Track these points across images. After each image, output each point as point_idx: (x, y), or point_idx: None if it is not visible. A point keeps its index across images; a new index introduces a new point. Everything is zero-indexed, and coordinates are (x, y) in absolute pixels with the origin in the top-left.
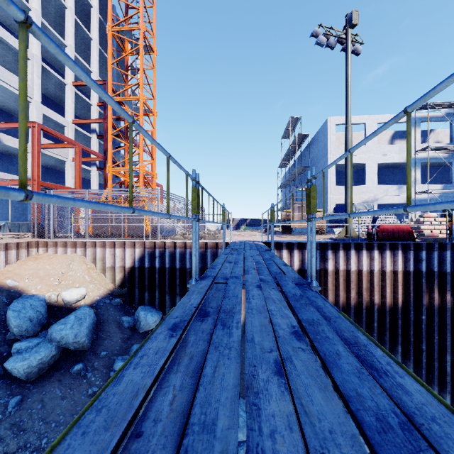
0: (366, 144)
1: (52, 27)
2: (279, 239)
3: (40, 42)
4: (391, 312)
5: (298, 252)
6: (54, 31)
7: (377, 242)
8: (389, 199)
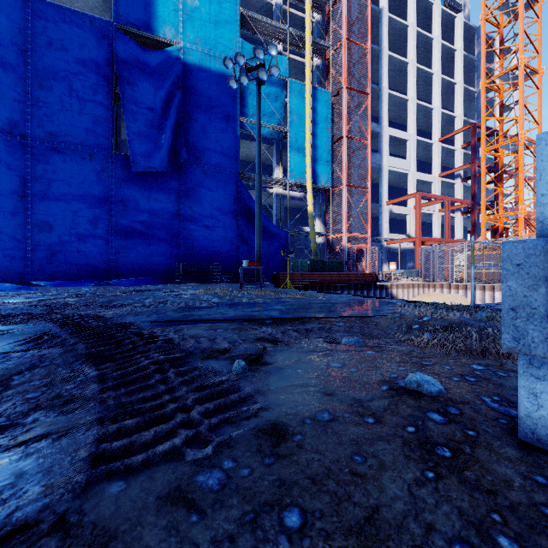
0: None
1: (419, 96)
2: None
3: (414, 122)
4: None
5: None
6: (424, 103)
7: None
8: None
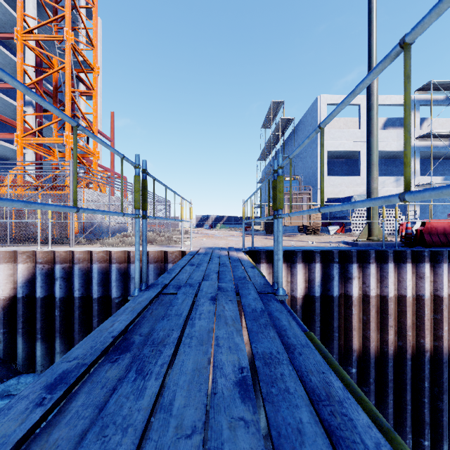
0: (361, 128)
1: None
2: (267, 243)
3: None
4: (449, 361)
5: (303, 266)
6: None
7: (429, 250)
8: (386, 193)
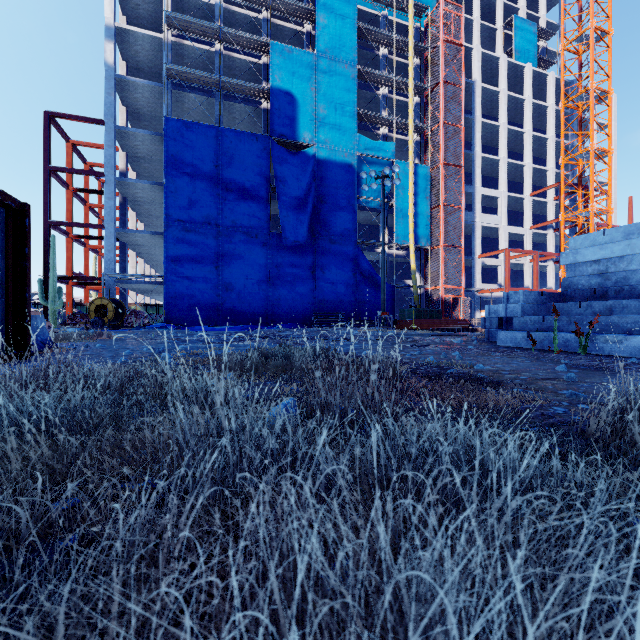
0: None
1: (512, 149)
2: None
3: (506, 180)
4: None
5: None
6: (515, 161)
7: None
8: None
